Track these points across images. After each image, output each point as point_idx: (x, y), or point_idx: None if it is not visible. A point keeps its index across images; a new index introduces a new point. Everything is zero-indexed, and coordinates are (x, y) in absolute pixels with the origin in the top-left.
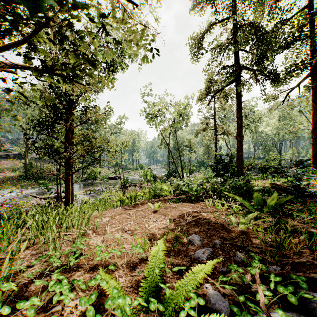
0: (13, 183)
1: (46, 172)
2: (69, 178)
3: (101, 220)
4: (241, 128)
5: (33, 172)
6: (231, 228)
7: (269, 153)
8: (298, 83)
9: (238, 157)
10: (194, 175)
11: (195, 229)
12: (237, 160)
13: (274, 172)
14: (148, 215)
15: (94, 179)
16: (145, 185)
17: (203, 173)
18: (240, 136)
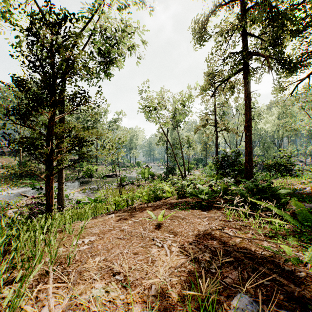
0: (7, 181)
1: (41, 169)
2: (51, 178)
3: (83, 241)
4: (250, 121)
5: (28, 170)
6: (294, 270)
7: (269, 151)
8: (309, 74)
9: (247, 154)
10: (192, 172)
11: (231, 270)
12: (245, 157)
13: (281, 170)
14: (149, 233)
15: (91, 177)
16: (143, 183)
17: (201, 170)
18: (249, 131)
